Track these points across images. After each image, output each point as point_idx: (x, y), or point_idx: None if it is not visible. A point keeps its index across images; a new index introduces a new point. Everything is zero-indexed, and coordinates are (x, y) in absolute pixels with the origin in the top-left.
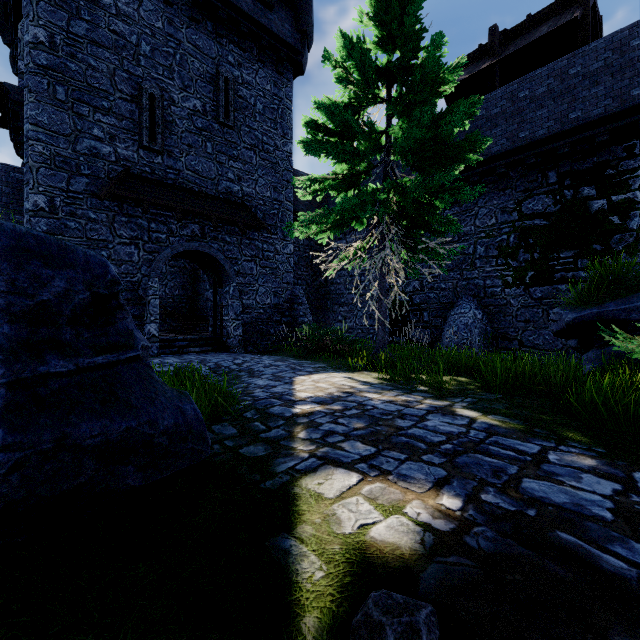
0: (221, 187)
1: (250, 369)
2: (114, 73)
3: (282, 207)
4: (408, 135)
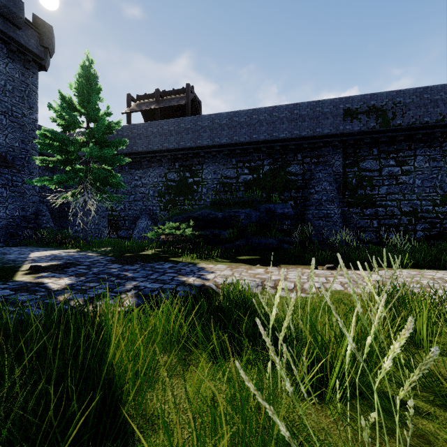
0: None
1: (4, 252)
2: None
3: (29, 154)
4: (92, 152)
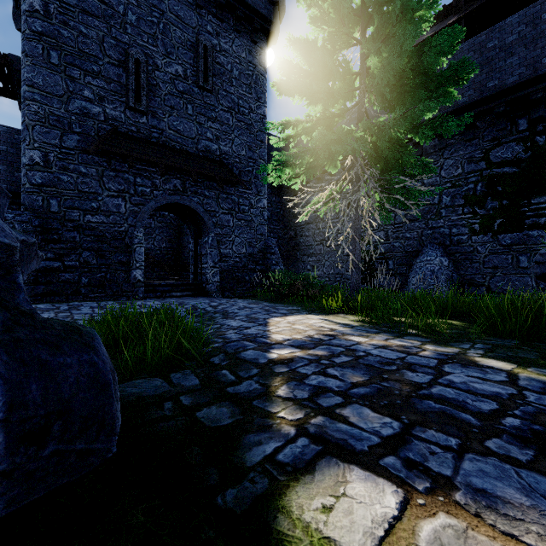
0: (200, 146)
1: (225, 311)
2: (103, 40)
3: (256, 165)
4: (387, 67)
